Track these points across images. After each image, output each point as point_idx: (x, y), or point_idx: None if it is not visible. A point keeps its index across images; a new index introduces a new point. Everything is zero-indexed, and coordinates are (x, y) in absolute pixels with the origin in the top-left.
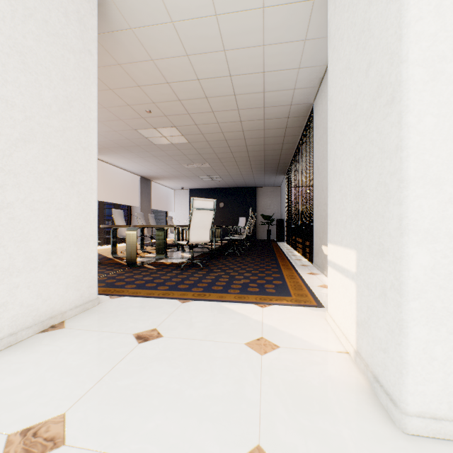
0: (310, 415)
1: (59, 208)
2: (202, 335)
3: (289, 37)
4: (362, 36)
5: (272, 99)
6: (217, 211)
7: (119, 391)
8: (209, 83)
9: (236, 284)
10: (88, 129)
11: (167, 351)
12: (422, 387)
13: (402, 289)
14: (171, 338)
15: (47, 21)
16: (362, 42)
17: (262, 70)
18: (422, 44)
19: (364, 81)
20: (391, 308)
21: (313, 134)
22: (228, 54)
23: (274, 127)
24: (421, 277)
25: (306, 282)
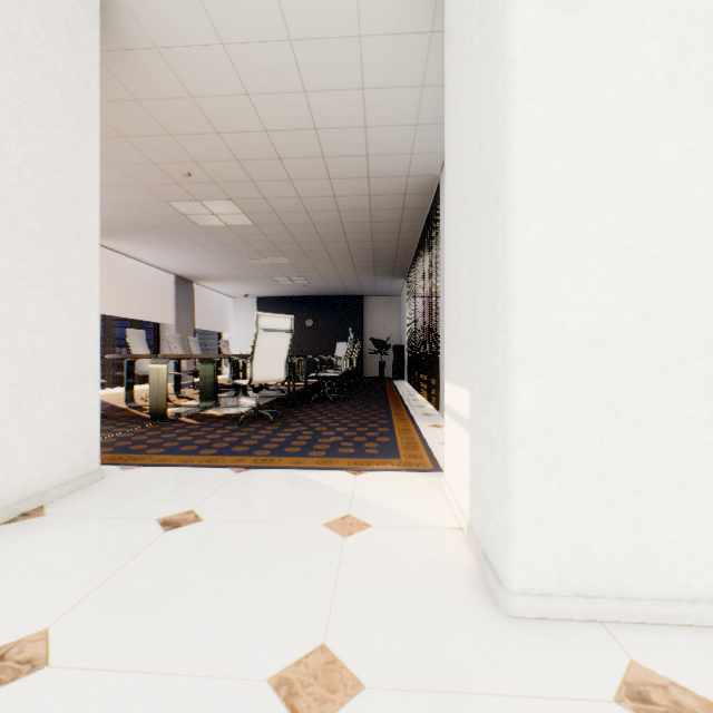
0: (396, 605)
1: (35, 329)
2: (263, 515)
3: (399, 81)
4: (475, 105)
5: (381, 166)
6: (302, 333)
7: (132, 595)
8: (284, 137)
9: (322, 443)
10: (85, 206)
11: (208, 539)
12: (529, 557)
13: (506, 436)
14: (216, 522)
15: (16, 36)
16: (475, 114)
17: (364, 124)
18: (529, 132)
19: (477, 166)
20: (498, 462)
21: (440, 222)
22: (310, 97)
23: (386, 207)
24: (528, 421)
25: (425, 438)
